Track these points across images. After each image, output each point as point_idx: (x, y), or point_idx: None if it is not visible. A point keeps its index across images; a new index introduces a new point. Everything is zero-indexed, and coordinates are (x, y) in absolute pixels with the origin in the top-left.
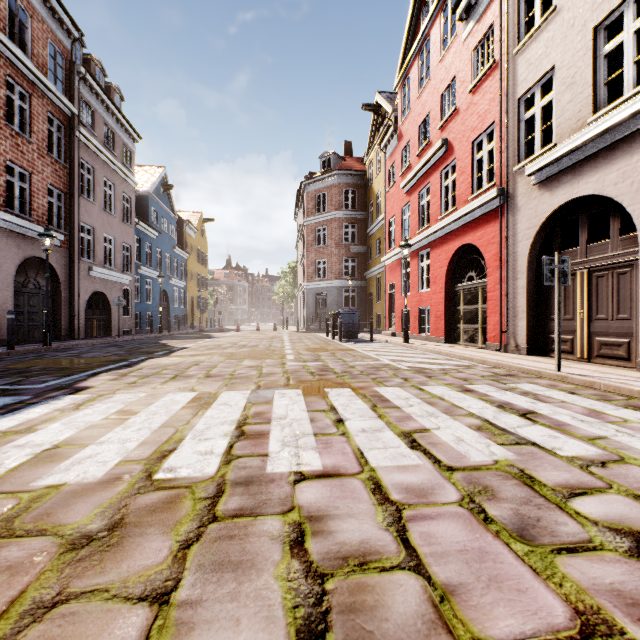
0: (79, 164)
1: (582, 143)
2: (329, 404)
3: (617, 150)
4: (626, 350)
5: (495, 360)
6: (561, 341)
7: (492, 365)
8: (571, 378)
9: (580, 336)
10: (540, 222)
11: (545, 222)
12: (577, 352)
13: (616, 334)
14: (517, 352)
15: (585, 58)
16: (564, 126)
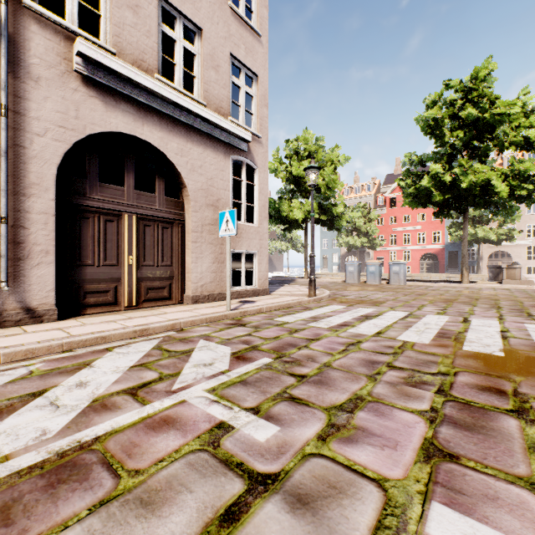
0: None
1: (163, 96)
2: (506, 340)
3: (178, 127)
4: (169, 291)
5: (162, 323)
6: (101, 292)
7: (163, 330)
8: (250, 311)
9: (129, 283)
10: (87, 132)
11: (89, 135)
12: (126, 301)
13: (162, 278)
14: (35, 320)
15: (151, 9)
16: (127, 47)
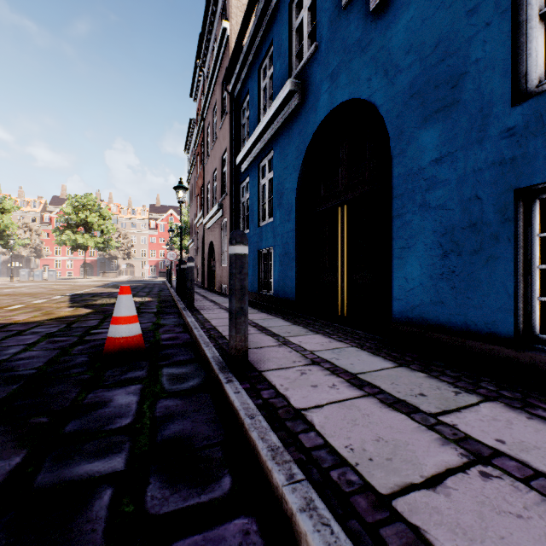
0: (204, 142)
1: None
2: (63, 284)
3: None
4: None
5: None
6: None
7: None
8: None
9: None
10: None
11: None
12: None
13: None
14: None
15: None
16: None
